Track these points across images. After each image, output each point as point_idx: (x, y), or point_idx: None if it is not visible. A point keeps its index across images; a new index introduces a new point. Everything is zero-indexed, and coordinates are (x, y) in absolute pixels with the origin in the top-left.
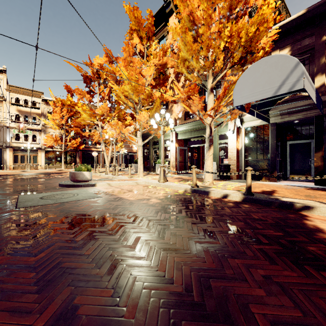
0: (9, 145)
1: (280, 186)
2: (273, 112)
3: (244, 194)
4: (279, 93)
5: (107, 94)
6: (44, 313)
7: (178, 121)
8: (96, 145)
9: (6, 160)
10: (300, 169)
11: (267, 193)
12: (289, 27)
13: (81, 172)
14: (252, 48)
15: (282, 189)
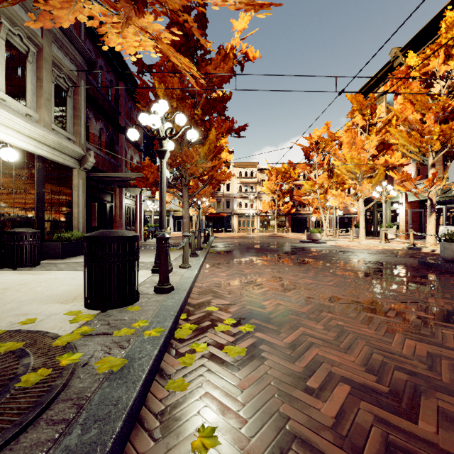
0: (235, 212)
1: None
2: None
3: None
4: None
5: (326, 163)
6: (342, 256)
7: None
8: (305, 208)
9: (234, 224)
10: None
11: None
12: None
13: (315, 233)
14: None
15: None
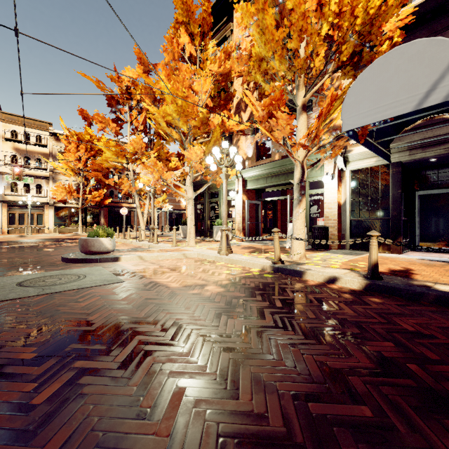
0: (2, 199)
1: (412, 260)
2: (397, 146)
3: (365, 277)
4: (426, 105)
5: (142, 122)
6: None
7: (246, 163)
8: (129, 200)
9: None
10: (437, 234)
11: (401, 275)
12: (423, 10)
13: (97, 238)
14: (372, 36)
15: (421, 267)
